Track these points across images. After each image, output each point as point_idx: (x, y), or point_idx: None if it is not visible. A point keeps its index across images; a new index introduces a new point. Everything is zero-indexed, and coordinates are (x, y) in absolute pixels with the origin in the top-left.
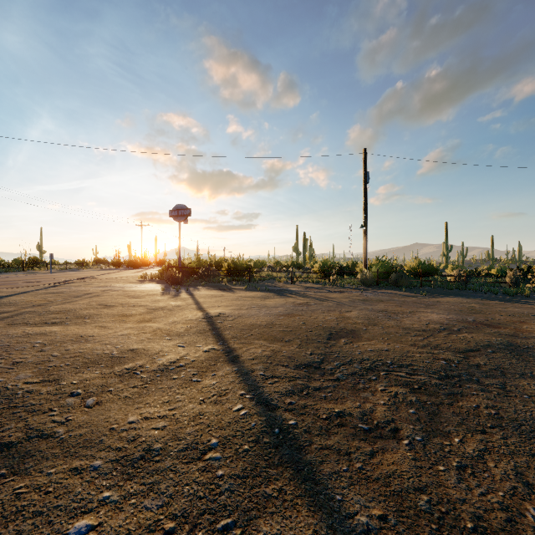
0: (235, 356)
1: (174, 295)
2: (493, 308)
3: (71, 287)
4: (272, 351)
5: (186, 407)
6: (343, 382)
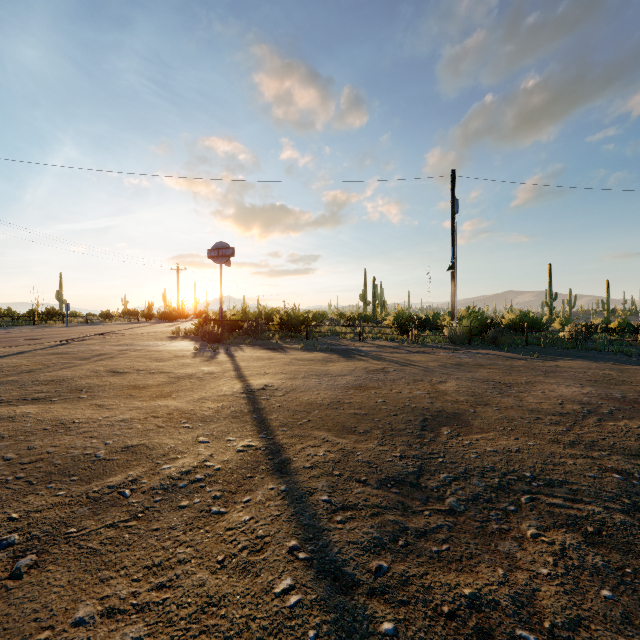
0: (283, 461)
1: (209, 357)
2: (638, 377)
3: (82, 346)
4: (340, 452)
5: (190, 580)
6: (461, 517)
